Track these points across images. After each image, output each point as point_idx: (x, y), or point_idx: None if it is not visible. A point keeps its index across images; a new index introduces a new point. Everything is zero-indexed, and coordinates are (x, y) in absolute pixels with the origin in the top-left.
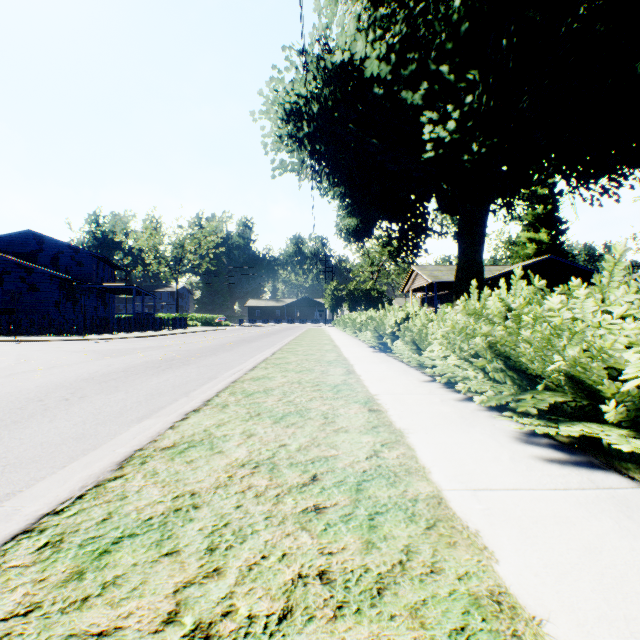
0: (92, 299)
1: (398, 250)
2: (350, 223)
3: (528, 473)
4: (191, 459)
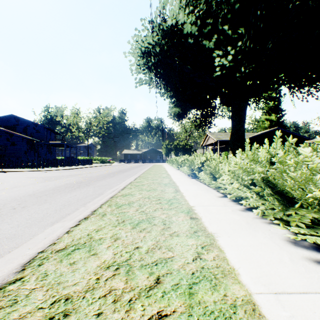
0: (44, 149)
1: (200, 124)
2: (175, 110)
3: (308, 275)
4: (73, 261)
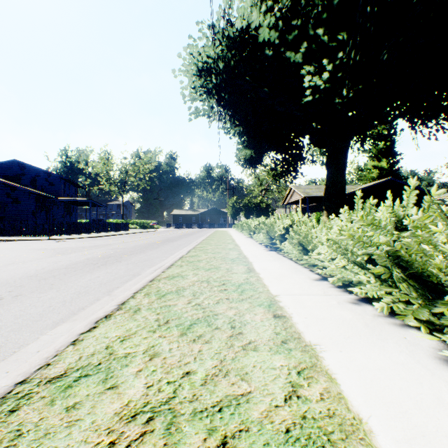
0: (60, 209)
1: (281, 173)
2: (246, 154)
3: None
4: (74, 402)
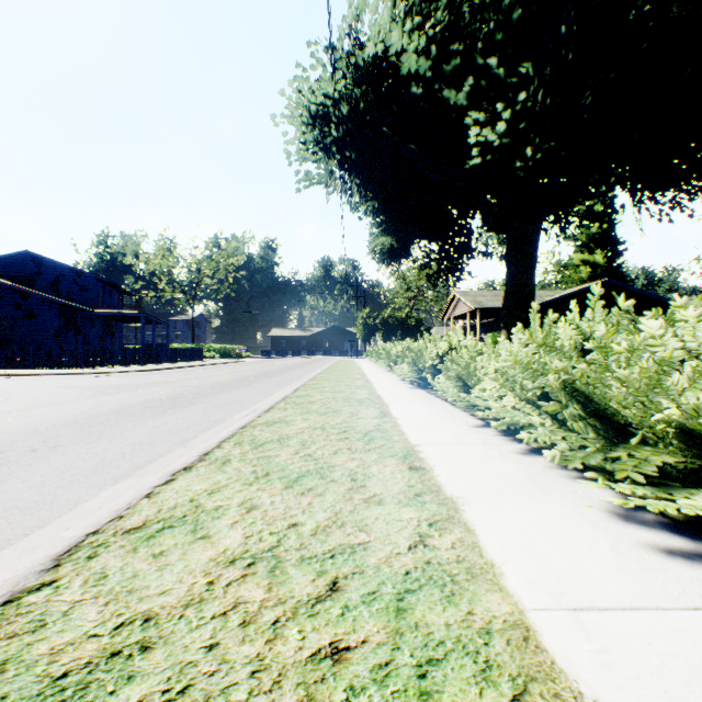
0: (97, 328)
1: (438, 273)
2: (384, 242)
3: (645, 576)
4: (161, 550)
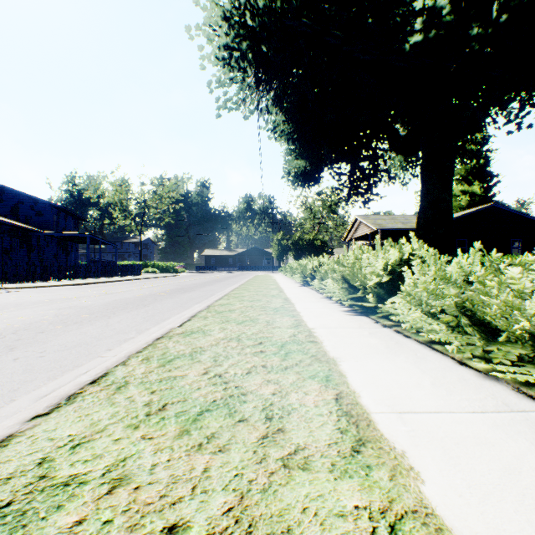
0: (51, 247)
1: (348, 194)
2: (298, 166)
3: None
4: None
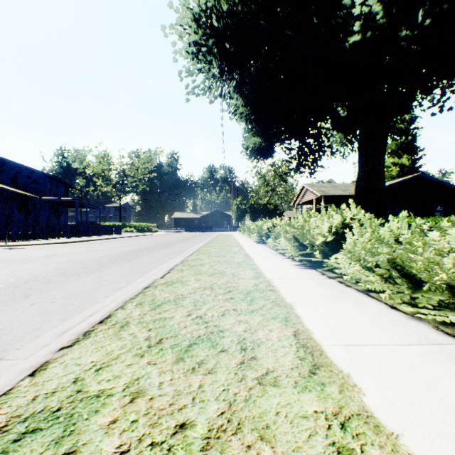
0: (45, 210)
1: (297, 166)
2: (255, 142)
3: None
4: None
